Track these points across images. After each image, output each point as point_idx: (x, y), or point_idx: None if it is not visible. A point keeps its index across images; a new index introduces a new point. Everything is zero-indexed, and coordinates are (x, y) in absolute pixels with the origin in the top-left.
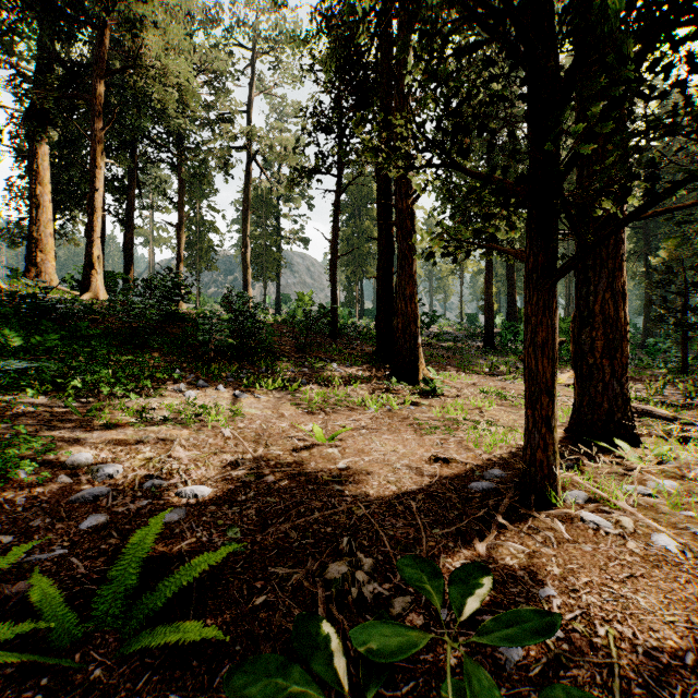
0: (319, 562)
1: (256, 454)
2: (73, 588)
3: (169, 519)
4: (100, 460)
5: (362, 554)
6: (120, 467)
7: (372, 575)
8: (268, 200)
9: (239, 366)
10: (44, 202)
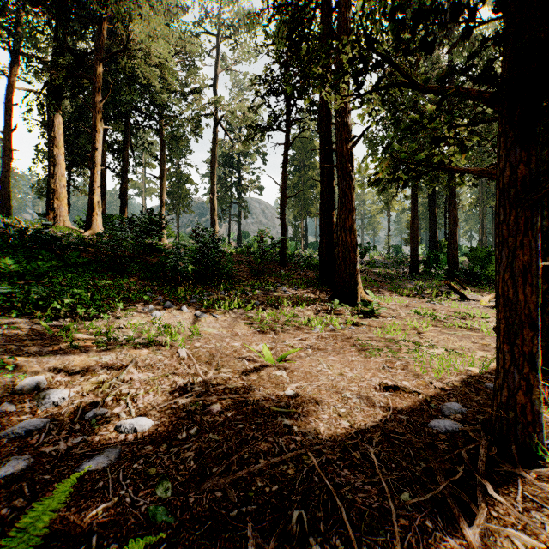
0: None
1: (206, 377)
2: None
3: (96, 466)
4: (54, 384)
5: (317, 542)
6: (67, 393)
7: None
8: (232, 156)
9: (202, 289)
10: (59, 161)
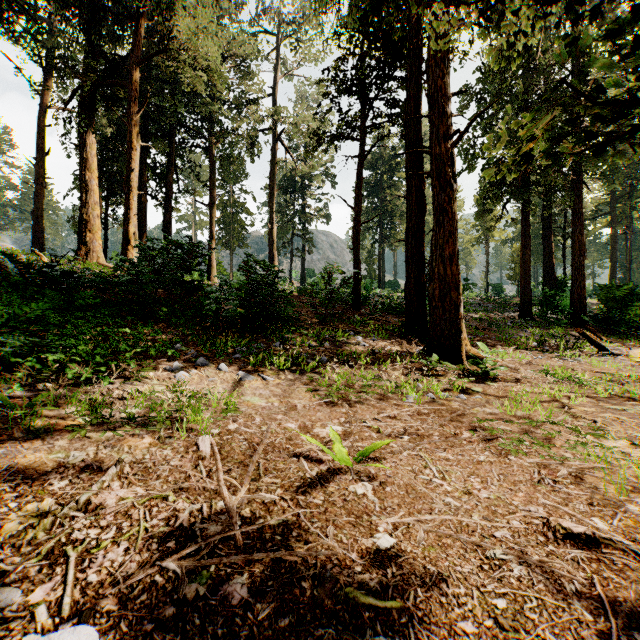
0: None
1: (233, 501)
2: None
3: None
4: None
5: None
6: None
7: None
8: (294, 180)
9: (250, 340)
10: (92, 186)
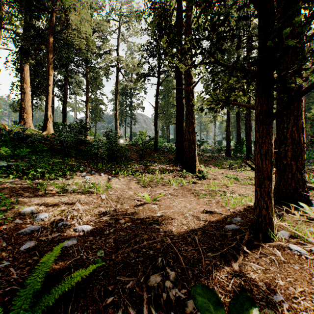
0: (144, 276)
1: (116, 208)
2: (7, 288)
3: (67, 244)
4: (39, 211)
5: (169, 269)
6: (47, 215)
7: (174, 283)
8: (126, 89)
9: (111, 164)
10: (27, 91)
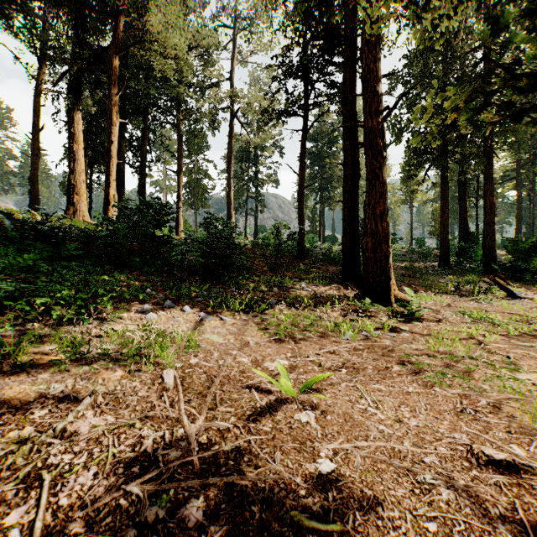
0: None
1: (192, 429)
2: None
3: None
4: None
5: None
6: None
7: None
8: (248, 150)
9: (210, 286)
10: (78, 156)
